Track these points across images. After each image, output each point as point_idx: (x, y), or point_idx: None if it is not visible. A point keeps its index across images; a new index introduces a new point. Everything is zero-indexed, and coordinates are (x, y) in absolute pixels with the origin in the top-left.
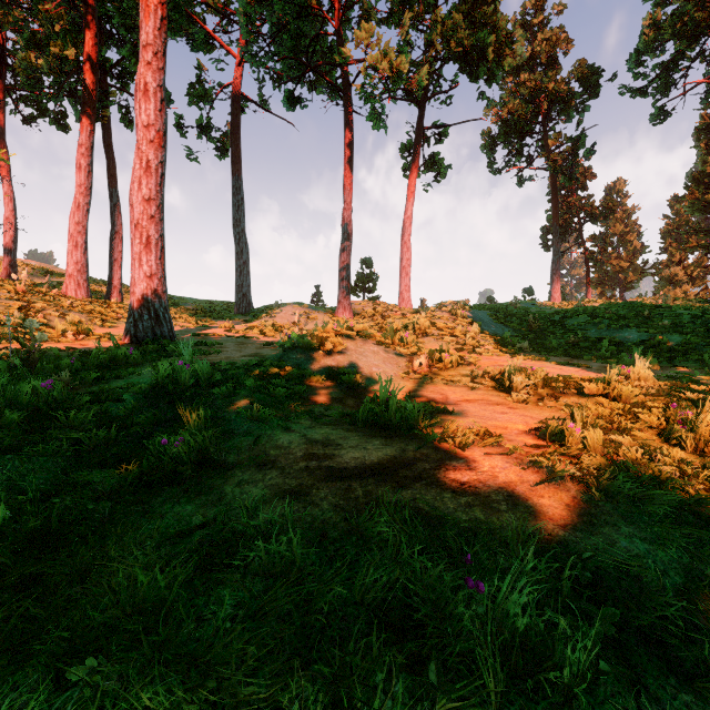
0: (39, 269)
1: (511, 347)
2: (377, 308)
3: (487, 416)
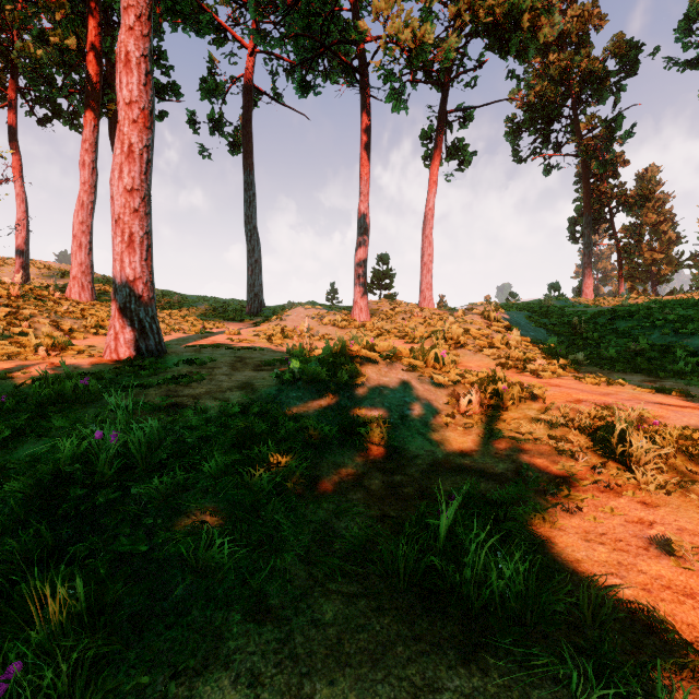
0: (56, 270)
1: (564, 360)
2: (396, 309)
3: (624, 538)
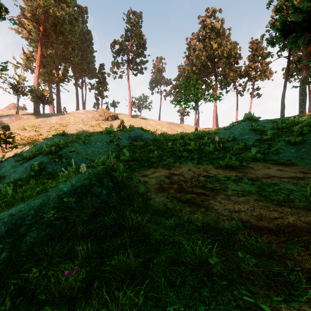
0: None
1: None
2: None
3: None
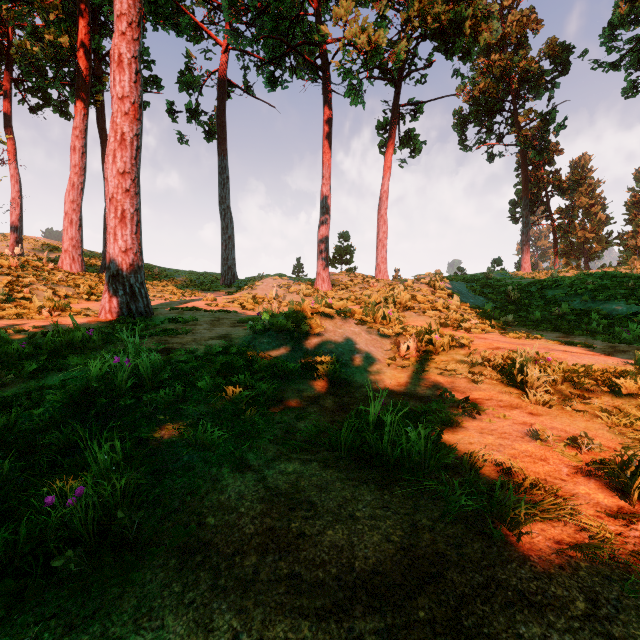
0: (46, 245)
1: (496, 321)
2: (355, 280)
3: (509, 432)
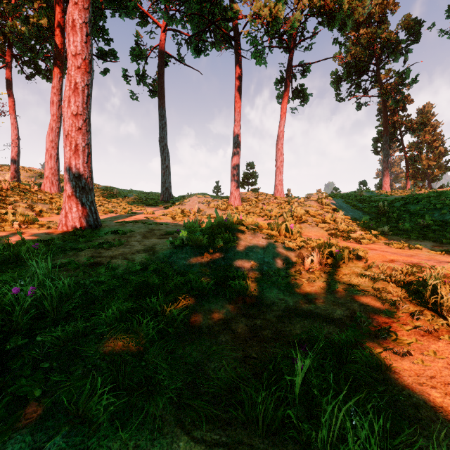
0: (38, 173)
1: (375, 231)
2: (259, 197)
3: None
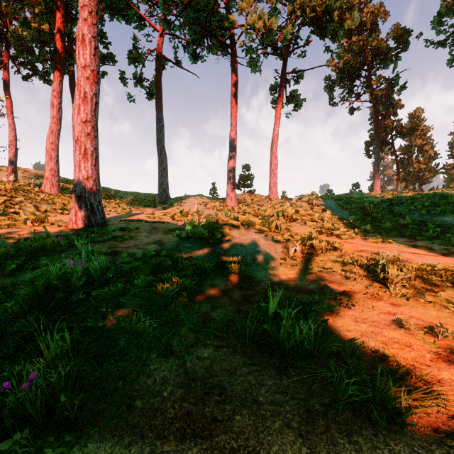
0: (34, 174)
1: (358, 229)
2: (254, 199)
3: (377, 320)
